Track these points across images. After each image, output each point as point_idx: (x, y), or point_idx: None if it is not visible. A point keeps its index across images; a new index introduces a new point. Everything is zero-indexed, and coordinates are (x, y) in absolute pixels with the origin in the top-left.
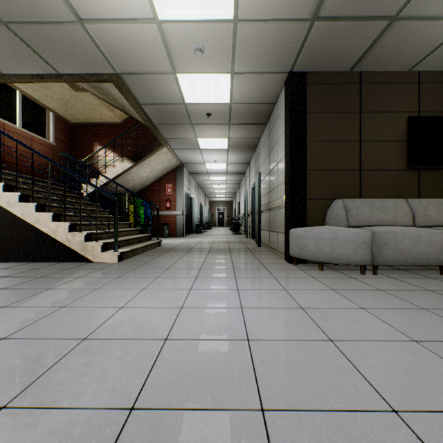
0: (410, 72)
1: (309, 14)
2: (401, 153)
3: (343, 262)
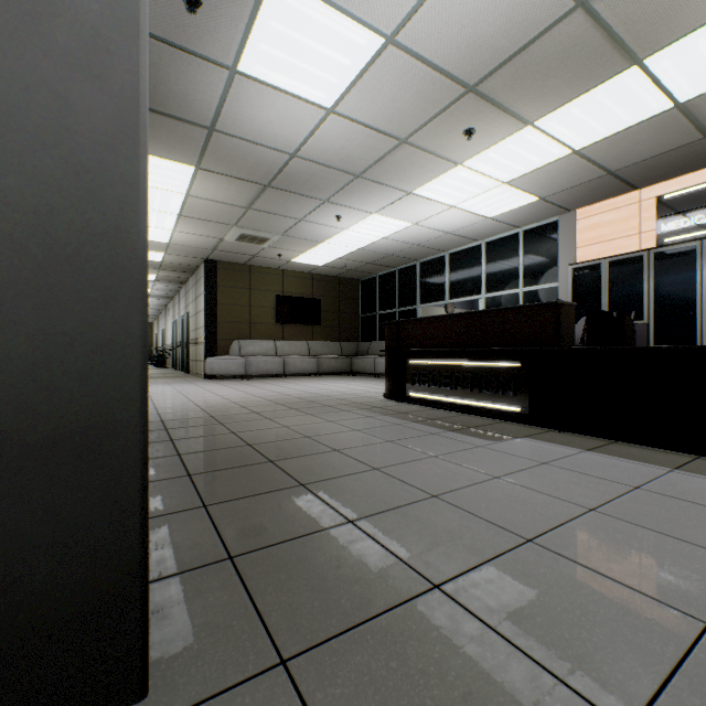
0: (279, 269)
1: (211, 249)
2: (274, 314)
3: (232, 375)
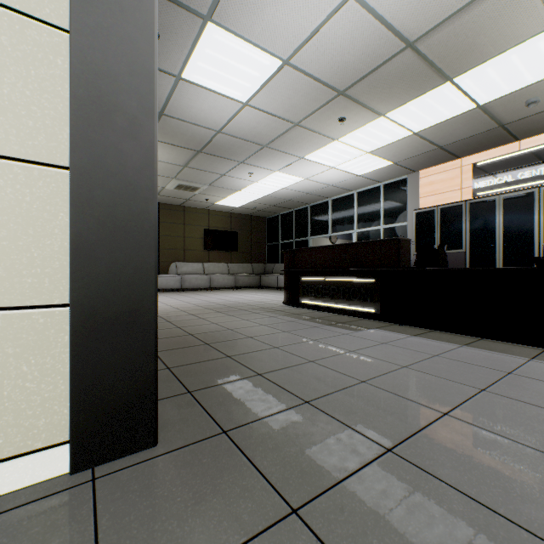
0: (206, 209)
1: None
2: (202, 243)
3: (171, 288)
